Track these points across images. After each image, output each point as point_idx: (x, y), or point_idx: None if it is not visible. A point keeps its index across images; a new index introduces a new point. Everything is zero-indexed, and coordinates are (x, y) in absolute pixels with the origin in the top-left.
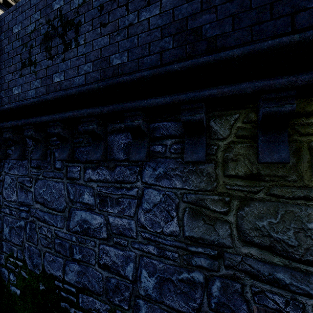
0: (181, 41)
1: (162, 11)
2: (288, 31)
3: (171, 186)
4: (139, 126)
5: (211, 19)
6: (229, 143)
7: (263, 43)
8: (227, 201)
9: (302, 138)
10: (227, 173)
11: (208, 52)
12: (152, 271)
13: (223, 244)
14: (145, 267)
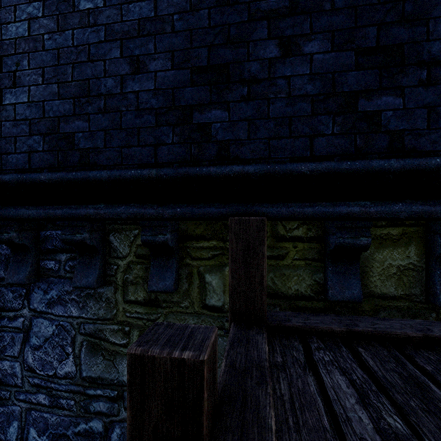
0: (53, 145)
1: (31, 100)
2: (152, 162)
3: (66, 314)
4: (11, 241)
5: (84, 128)
6: (129, 262)
7: (127, 172)
8: (127, 331)
9: (193, 262)
10: (127, 298)
11: (81, 165)
12: (43, 428)
13: (123, 382)
14: (34, 424)
